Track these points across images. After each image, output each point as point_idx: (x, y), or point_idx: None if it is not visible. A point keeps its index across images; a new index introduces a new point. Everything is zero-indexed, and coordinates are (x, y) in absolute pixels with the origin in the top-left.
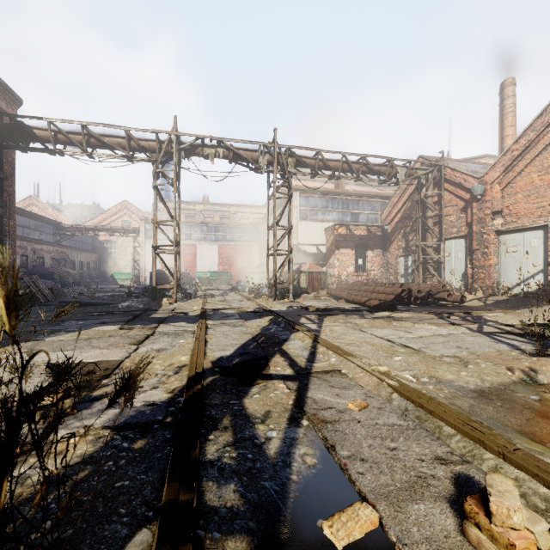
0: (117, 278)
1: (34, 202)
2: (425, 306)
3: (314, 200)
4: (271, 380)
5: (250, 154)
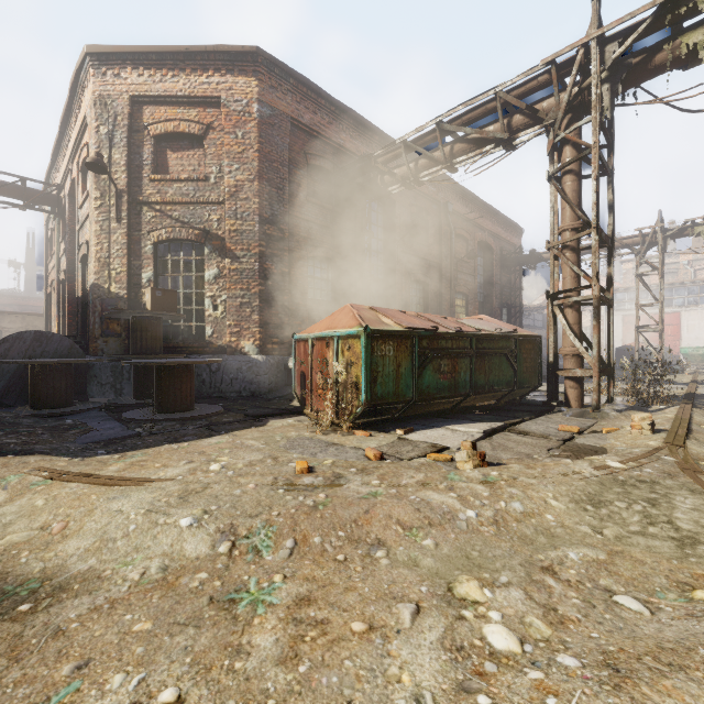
0: None
1: None
2: None
3: None
4: None
5: None
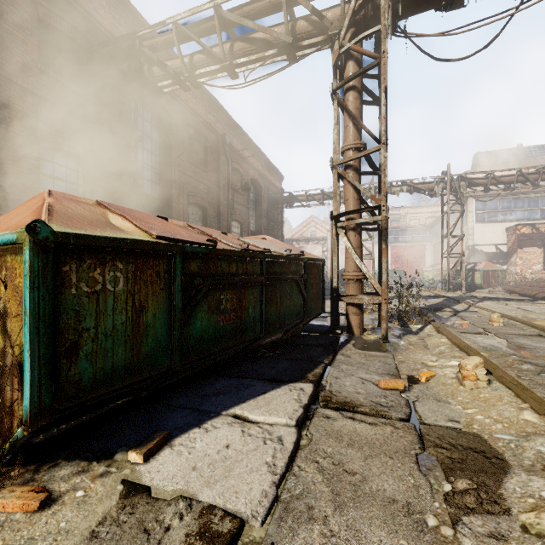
0: None
1: None
2: None
3: (492, 203)
4: (444, 311)
5: (427, 186)
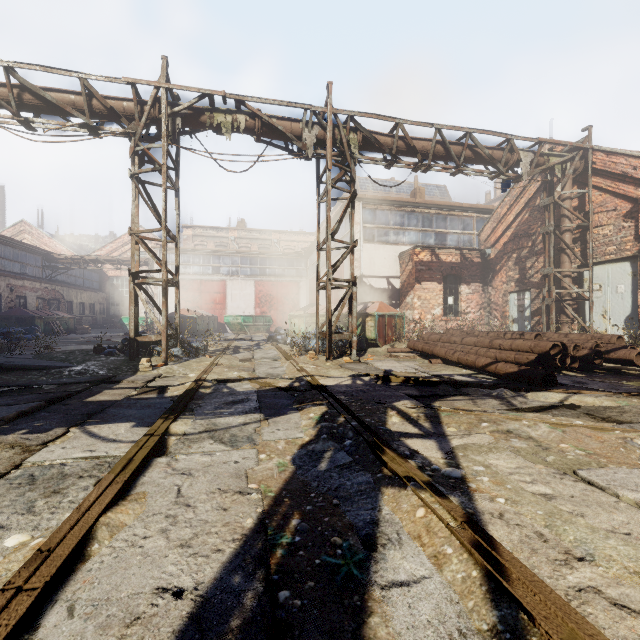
0: (127, 324)
1: (27, 228)
2: (592, 373)
3: (383, 214)
4: None
5: (289, 125)
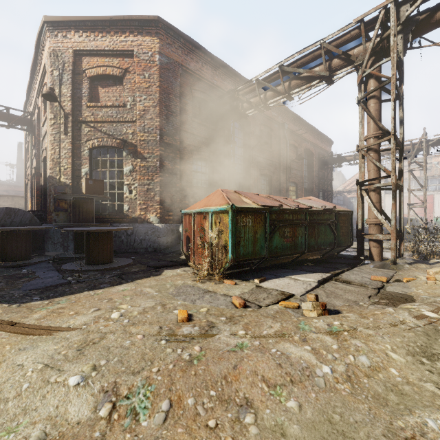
0: None
1: None
2: None
3: None
4: None
5: None
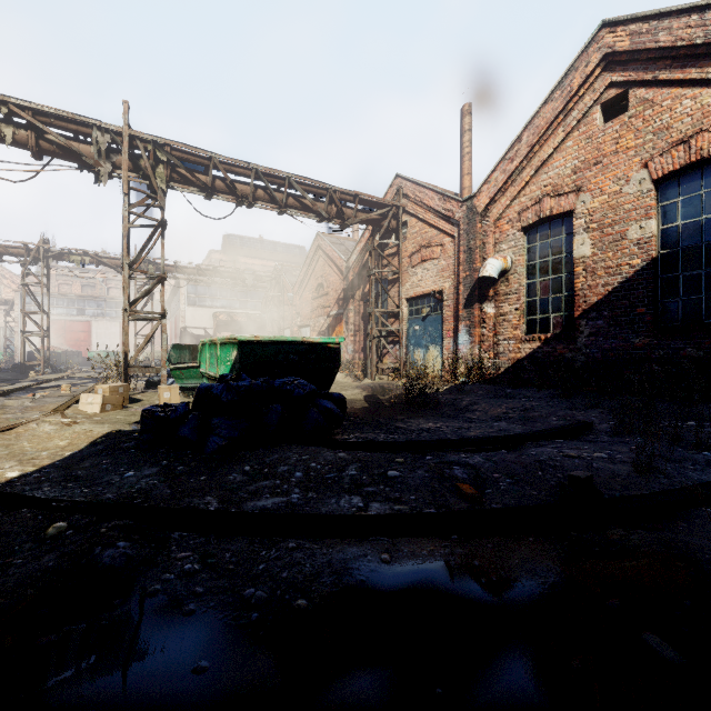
0: None
1: None
2: None
3: (202, 289)
4: (57, 388)
5: (114, 261)
